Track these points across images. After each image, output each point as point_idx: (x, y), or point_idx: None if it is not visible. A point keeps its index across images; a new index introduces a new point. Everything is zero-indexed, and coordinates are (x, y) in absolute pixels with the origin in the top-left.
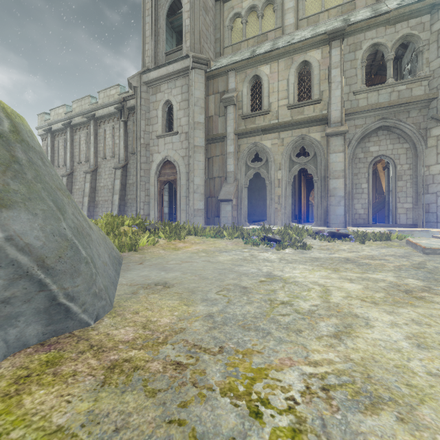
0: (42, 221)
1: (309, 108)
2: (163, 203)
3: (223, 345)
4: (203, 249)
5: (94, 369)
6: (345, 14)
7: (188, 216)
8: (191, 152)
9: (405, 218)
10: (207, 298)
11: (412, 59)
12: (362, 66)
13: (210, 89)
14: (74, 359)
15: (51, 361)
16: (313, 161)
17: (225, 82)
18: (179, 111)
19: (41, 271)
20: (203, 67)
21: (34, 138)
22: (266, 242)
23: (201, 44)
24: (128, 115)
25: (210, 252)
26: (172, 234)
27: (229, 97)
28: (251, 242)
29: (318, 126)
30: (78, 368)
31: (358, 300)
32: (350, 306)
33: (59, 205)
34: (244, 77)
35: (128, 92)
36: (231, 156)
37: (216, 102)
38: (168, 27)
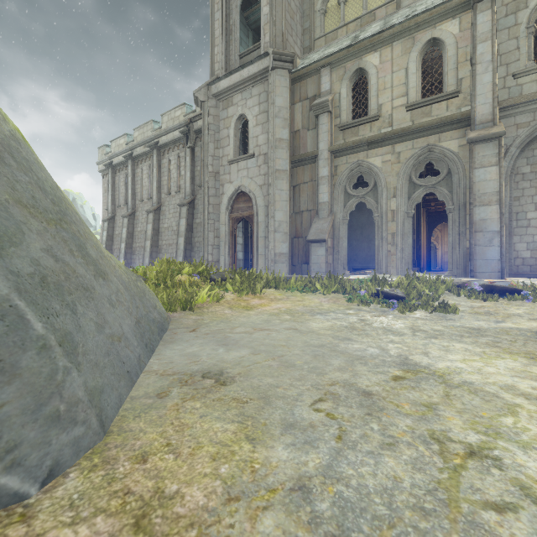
0: None
1: (440, 106)
2: (237, 247)
3: None
4: (287, 309)
5: None
6: None
7: (267, 262)
8: (271, 179)
9: None
10: (295, 419)
11: None
12: (528, 33)
13: (296, 94)
14: None
15: None
16: (445, 183)
17: (316, 83)
18: (256, 127)
19: None
20: (287, 66)
21: None
22: (381, 299)
23: (284, 36)
24: (195, 139)
25: (296, 314)
26: (243, 287)
27: (322, 102)
28: (357, 299)
29: (454, 130)
30: None
31: None
32: None
33: None
34: (342, 73)
35: (196, 111)
36: (324, 181)
37: (304, 112)
38: (242, 24)
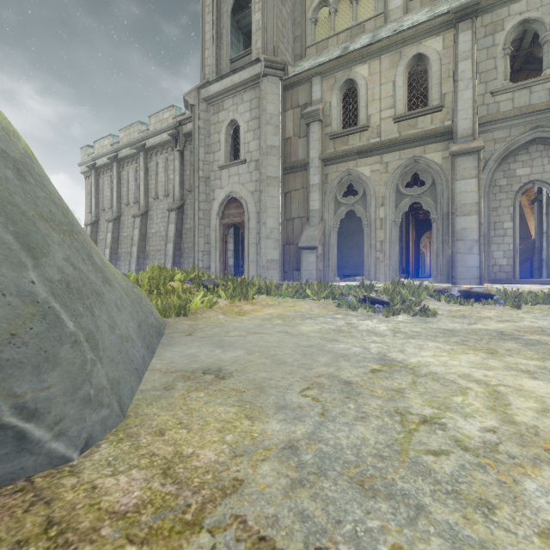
0: None
1: (425, 120)
2: (228, 253)
3: (322, 544)
4: (279, 314)
5: None
6: None
7: (258, 269)
8: (263, 186)
9: None
10: (286, 402)
11: None
12: (505, 54)
13: (288, 102)
14: None
15: None
16: (430, 193)
17: (307, 91)
18: (248, 133)
19: None
20: (279, 73)
21: (11, 140)
22: (368, 304)
23: (275, 43)
24: (184, 143)
25: (287, 319)
26: (236, 293)
27: (313, 110)
28: (345, 304)
29: (438, 143)
30: None
31: None
32: None
33: (32, 243)
34: (333, 83)
35: (185, 114)
36: (315, 189)
37: (295, 119)
38: (233, 27)
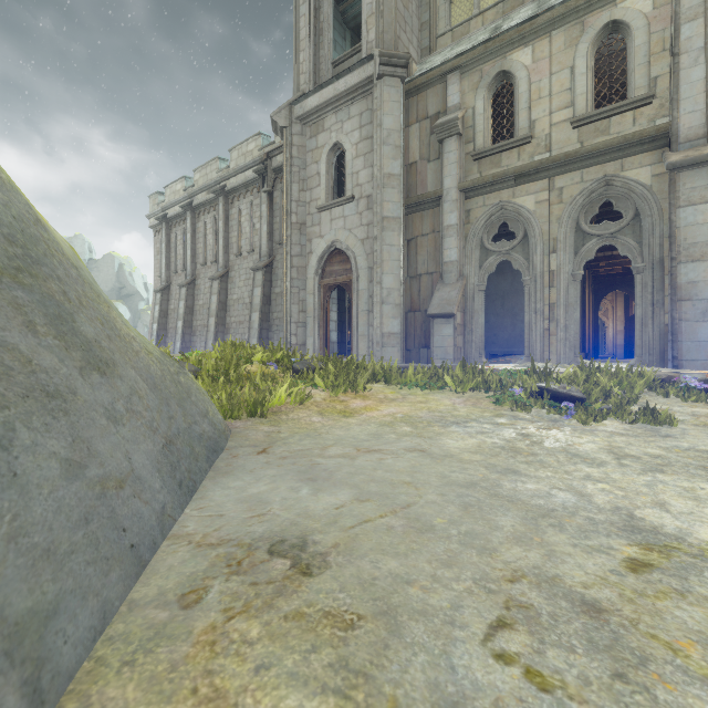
0: None
1: (623, 119)
2: (330, 325)
3: None
4: (405, 416)
5: None
6: None
7: (371, 346)
8: (377, 231)
9: None
10: (459, 687)
11: None
12: None
13: (412, 113)
14: None
15: None
16: (631, 230)
17: (439, 95)
18: (356, 160)
19: None
20: (400, 72)
21: None
22: (547, 401)
23: (394, 32)
24: (273, 181)
25: (420, 423)
26: (339, 381)
27: (449, 120)
28: (509, 400)
29: (645, 153)
30: None
31: None
32: None
33: None
34: (477, 79)
35: (274, 143)
36: (452, 232)
37: (422, 136)
38: (337, 21)
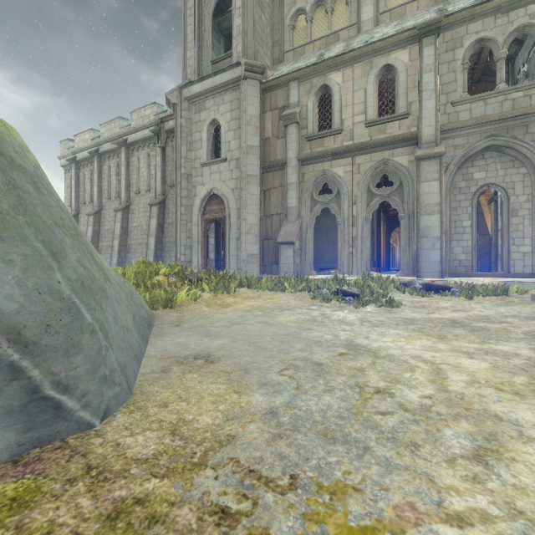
0: (20, 272)
1: (393, 125)
2: (209, 247)
3: (295, 472)
4: (259, 306)
5: (84, 520)
6: (440, 3)
7: (239, 263)
8: (243, 184)
9: (521, 266)
10: (267, 380)
11: (530, 58)
12: (464, 68)
13: (267, 104)
14: (56, 495)
15: (20, 498)
16: (398, 193)
17: (285, 95)
18: (228, 133)
19: (14, 348)
20: (258, 77)
21: (26, 155)
22: (340, 297)
23: (255, 48)
24: (166, 139)
25: (267, 310)
26: (218, 286)
27: (291, 113)
28: (320, 296)
29: (405, 147)
30: (59, 515)
31: (491, 389)
32: (482, 398)
33: (54, 248)
34: (309, 88)
35: (167, 111)
36: (293, 187)
37: (274, 121)
38: (214, 29)
